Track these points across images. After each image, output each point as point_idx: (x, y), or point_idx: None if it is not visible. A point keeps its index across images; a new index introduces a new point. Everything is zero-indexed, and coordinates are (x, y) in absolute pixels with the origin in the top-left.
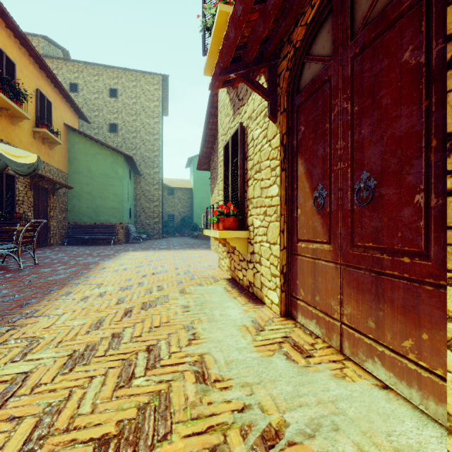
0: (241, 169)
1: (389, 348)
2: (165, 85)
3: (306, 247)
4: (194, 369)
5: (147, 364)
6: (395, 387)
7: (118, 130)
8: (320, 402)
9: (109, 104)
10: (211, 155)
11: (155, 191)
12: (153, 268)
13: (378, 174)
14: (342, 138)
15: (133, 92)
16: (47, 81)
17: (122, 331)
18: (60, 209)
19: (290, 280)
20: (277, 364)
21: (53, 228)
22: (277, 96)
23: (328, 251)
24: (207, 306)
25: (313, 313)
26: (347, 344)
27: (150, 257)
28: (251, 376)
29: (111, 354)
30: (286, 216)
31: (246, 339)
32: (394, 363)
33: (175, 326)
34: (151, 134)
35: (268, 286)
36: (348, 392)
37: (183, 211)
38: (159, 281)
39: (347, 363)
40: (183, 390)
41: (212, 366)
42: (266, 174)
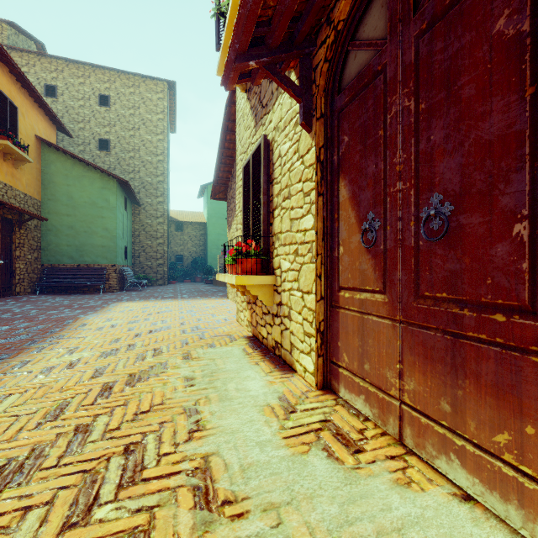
0: (264, 196)
1: (472, 442)
2: (172, 95)
3: (351, 297)
4: (193, 482)
5: (121, 477)
6: (483, 499)
7: (110, 147)
8: (380, 532)
9: (98, 114)
10: (228, 180)
11: (159, 225)
12: (151, 324)
13: (455, 196)
14: (403, 148)
15: (130, 100)
16: (11, 78)
17: (92, 421)
18: (30, 247)
19: (329, 340)
20: (315, 466)
21: (19, 272)
22: (313, 96)
23: (381, 304)
24: (219, 376)
25: (361, 387)
26: (410, 431)
27: (149, 309)
28: (277, 490)
29: (67, 463)
30: (324, 256)
31: (270, 426)
32: (480, 464)
33: (172, 410)
34: (153, 154)
35: (300, 348)
36: (418, 510)
37: (195, 251)
38: (157, 342)
39: (411, 459)
40: (174, 524)
41: (221, 476)
42: (298, 201)
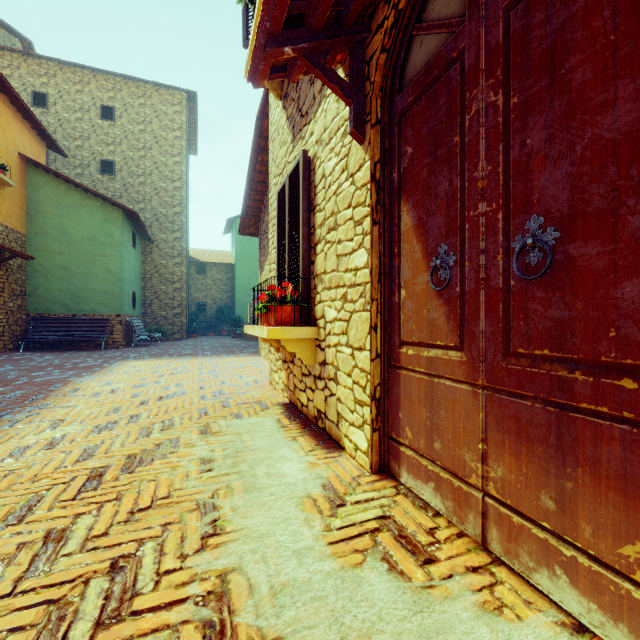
0: (304, 227)
1: (587, 553)
2: (192, 108)
3: (416, 355)
4: (204, 615)
5: (102, 610)
6: (603, 632)
7: (115, 171)
8: None
9: (100, 129)
10: (260, 211)
11: (176, 266)
12: (162, 388)
13: (562, 219)
14: (487, 157)
15: (139, 113)
16: None
17: (70, 524)
18: (11, 292)
19: (387, 410)
20: (373, 585)
21: None
22: (366, 97)
23: (457, 363)
24: (245, 457)
25: (430, 472)
26: (497, 533)
27: (160, 369)
28: (321, 624)
29: (26, 590)
30: (380, 302)
31: (312, 527)
32: (600, 584)
33: (180, 505)
34: (169, 180)
35: (350, 420)
36: None
37: (221, 298)
38: (167, 411)
39: (499, 571)
40: None
41: (244, 605)
42: (346, 232)
